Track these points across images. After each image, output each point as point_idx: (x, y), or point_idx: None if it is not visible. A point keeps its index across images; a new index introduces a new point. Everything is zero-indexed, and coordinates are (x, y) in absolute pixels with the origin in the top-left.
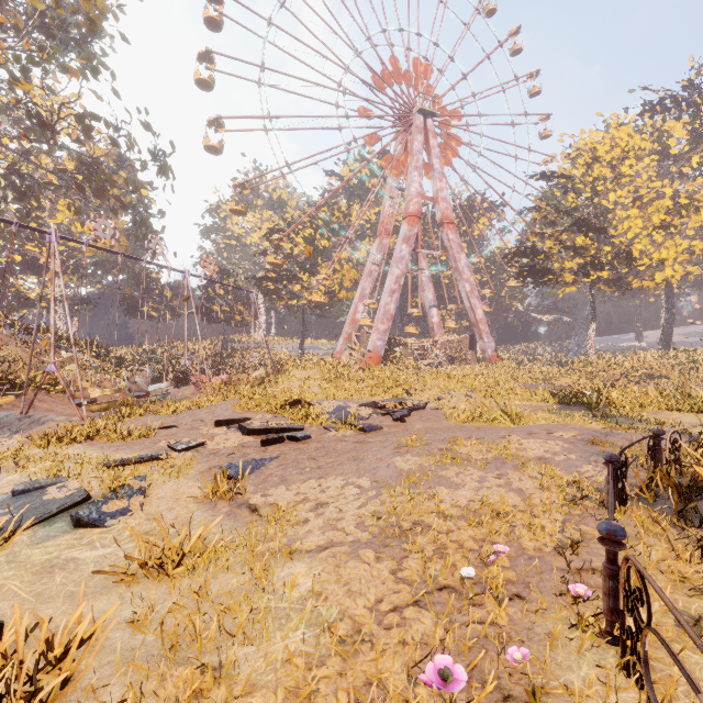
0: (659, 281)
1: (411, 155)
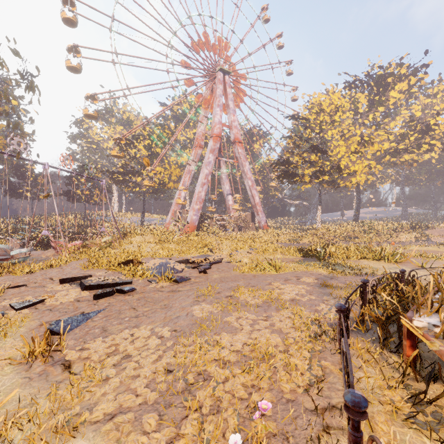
0: (354, 183)
1: (215, 97)
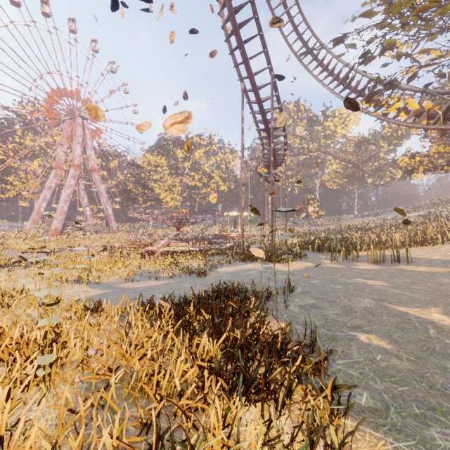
0: (170, 206)
1: (75, 136)
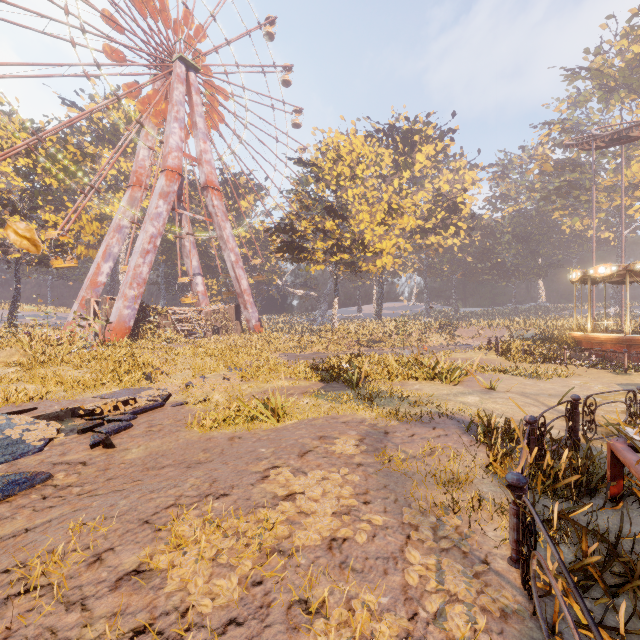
0: (379, 267)
1: (171, 103)
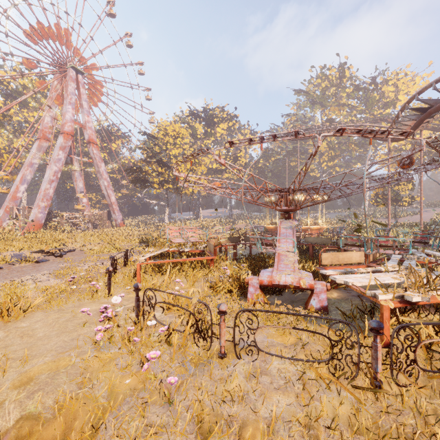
0: (191, 191)
1: (66, 93)
